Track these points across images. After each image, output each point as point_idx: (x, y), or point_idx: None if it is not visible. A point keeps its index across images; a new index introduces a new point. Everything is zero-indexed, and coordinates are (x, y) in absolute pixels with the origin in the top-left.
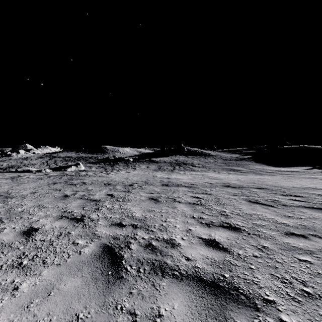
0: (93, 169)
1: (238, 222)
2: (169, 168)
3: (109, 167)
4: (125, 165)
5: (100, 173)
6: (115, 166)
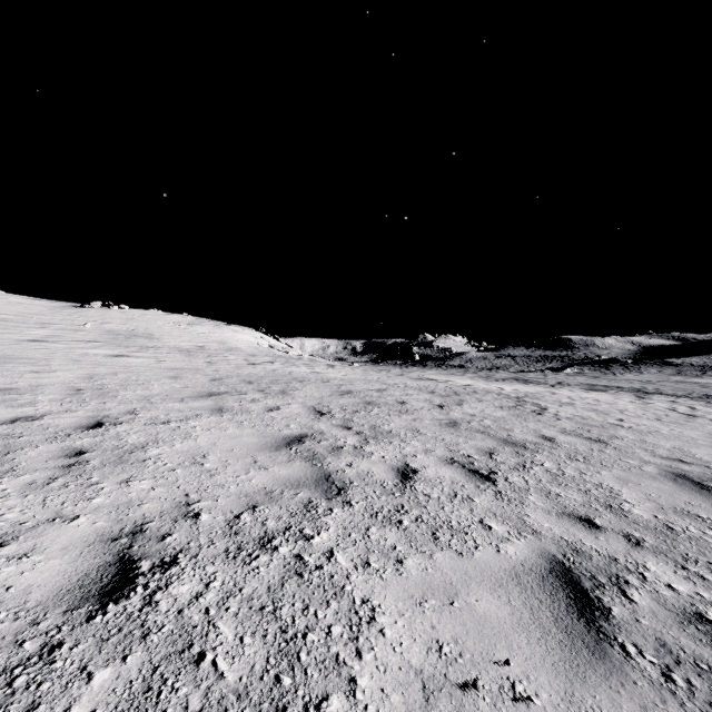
0: (589, 372)
1: (699, 387)
2: (695, 374)
3: (605, 371)
4: (625, 369)
5: (607, 375)
6: (611, 369)
